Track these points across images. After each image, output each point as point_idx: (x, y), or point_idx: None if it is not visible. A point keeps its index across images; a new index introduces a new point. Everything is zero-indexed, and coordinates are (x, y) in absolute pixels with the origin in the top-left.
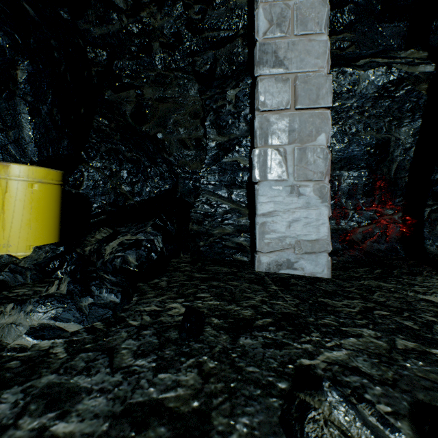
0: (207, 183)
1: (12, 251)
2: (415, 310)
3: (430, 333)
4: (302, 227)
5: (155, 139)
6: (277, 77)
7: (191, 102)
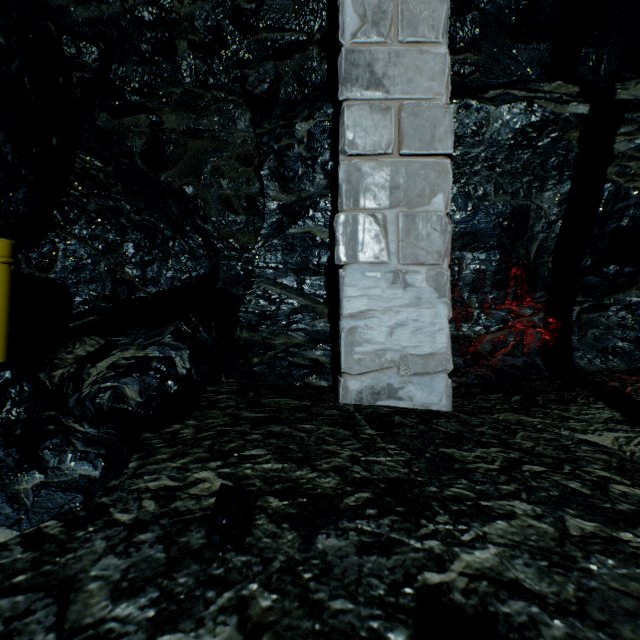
0: (264, 266)
1: None
2: (577, 460)
3: (608, 501)
4: (411, 335)
5: (182, 196)
6: (373, 104)
7: (241, 141)
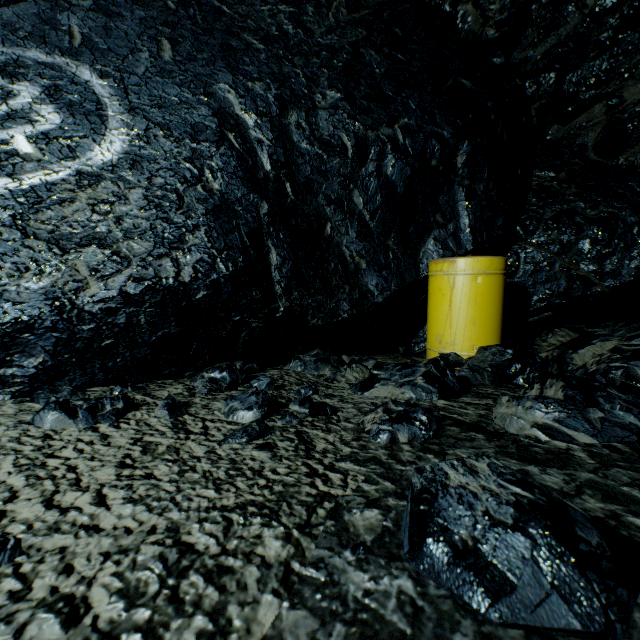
0: None
1: (457, 350)
2: None
3: None
4: None
5: None
6: None
7: None
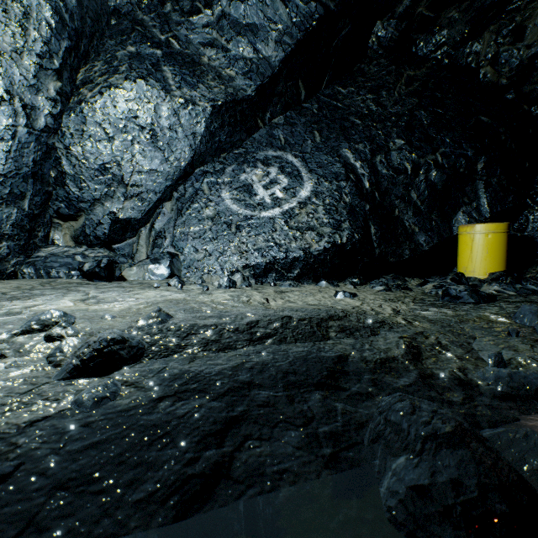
0: None
1: (475, 275)
2: None
3: None
4: None
5: None
6: None
7: None
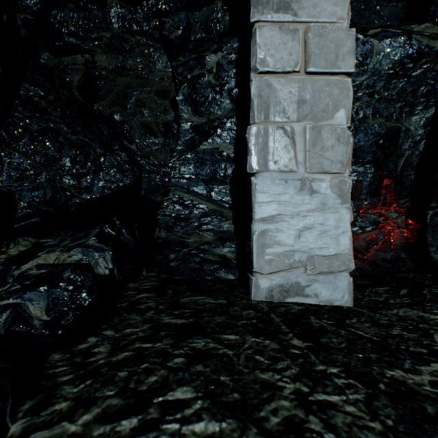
0: (179, 177)
1: None
2: None
3: None
4: (317, 237)
5: (112, 121)
6: (282, 25)
7: (159, 78)
